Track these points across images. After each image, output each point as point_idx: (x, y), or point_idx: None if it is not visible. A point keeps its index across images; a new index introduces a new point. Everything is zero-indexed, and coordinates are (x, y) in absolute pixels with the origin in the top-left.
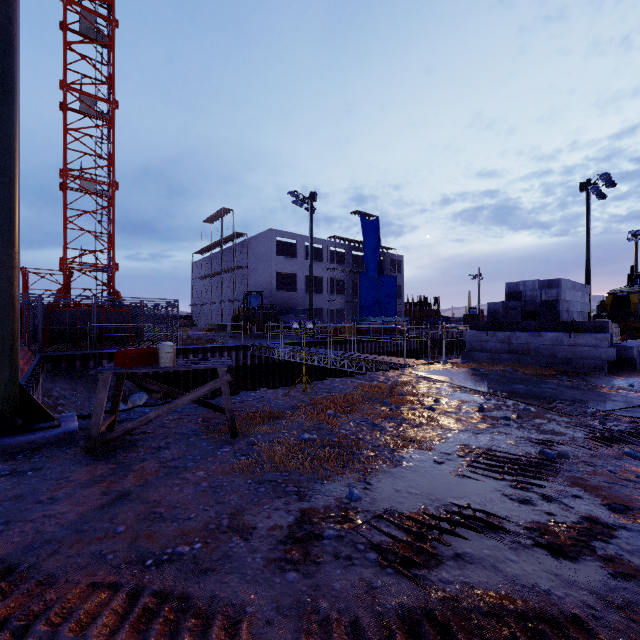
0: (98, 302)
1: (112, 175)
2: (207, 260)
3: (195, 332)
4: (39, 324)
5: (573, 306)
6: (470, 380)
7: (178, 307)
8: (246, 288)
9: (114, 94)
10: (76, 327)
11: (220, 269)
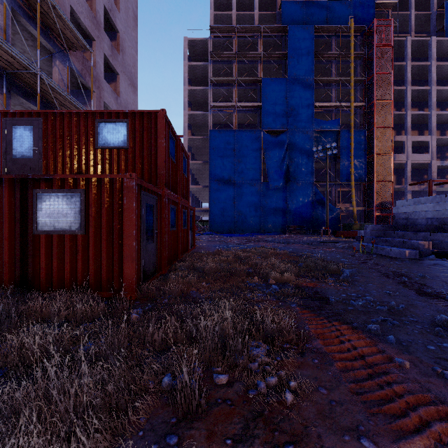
0: None
1: None
2: None
3: None
4: None
5: (417, 215)
6: (350, 241)
7: None
8: None
9: None
10: None
11: None
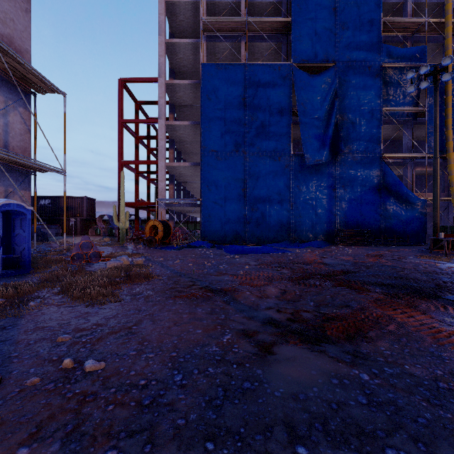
0: None
1: None
2: None
3: None
4: None
5: None
6: None
7: None
8: None
9: None
10: None
11: None
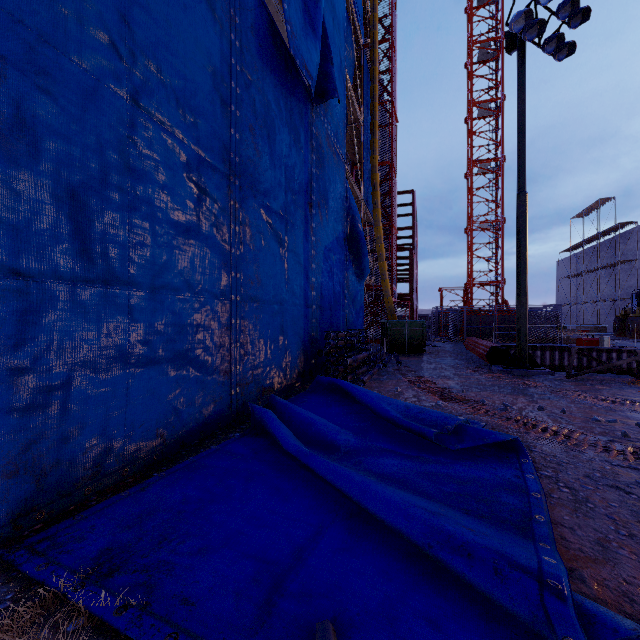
0: (498, 309)
1: (501, 213)
2: (576, 257)
3: (578, 333)
4: (464, 324)
5: None
6: None
7: (561, 311)
8: (634, 284)
9: (502, 152)
10: (484, 327)
11: (596, 266)
